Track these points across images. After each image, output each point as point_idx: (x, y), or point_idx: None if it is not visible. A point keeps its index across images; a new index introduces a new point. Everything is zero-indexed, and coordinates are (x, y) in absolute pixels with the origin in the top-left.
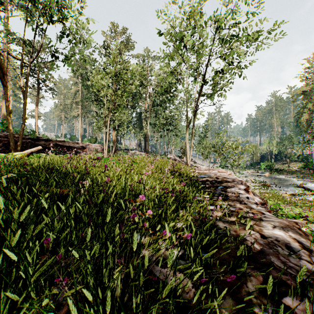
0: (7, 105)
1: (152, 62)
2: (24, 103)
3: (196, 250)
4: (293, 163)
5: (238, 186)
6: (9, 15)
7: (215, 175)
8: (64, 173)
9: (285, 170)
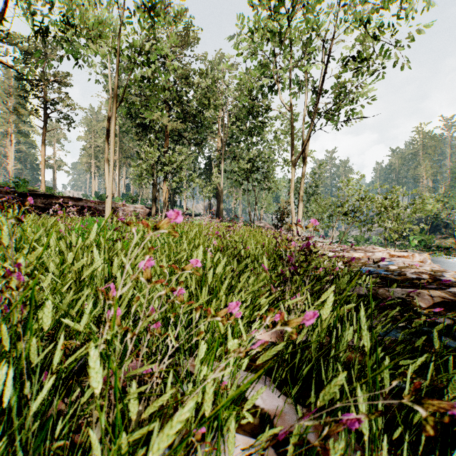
0: None
1: None
2: None
3: None
4: None
5: None
6: None
7: (402, 267)
8: None
9: (452, 248)
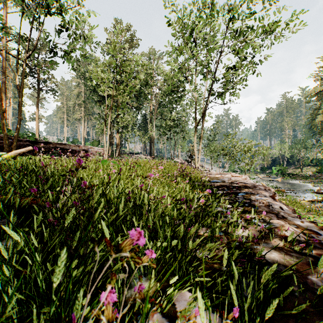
0: (0, 104)
1: (158, 61)
2: (20, 102)
3: (243, 317)
4: (306, 168)
5: (263, 192)
6: (7, 12)
7: (229, 180)
8: (47, 177)
9: (298, 174)
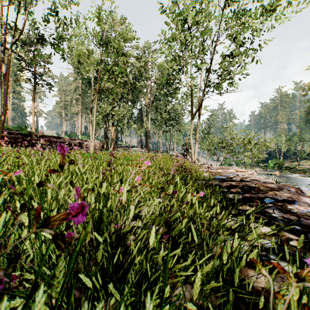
0: None
1: (153, 54)
2: (5, 91)
3: None
4: (302, 161)
5: (300, 198)
6: (2, 5)
7: (235, 176)
8: None
9: (296, 168)
